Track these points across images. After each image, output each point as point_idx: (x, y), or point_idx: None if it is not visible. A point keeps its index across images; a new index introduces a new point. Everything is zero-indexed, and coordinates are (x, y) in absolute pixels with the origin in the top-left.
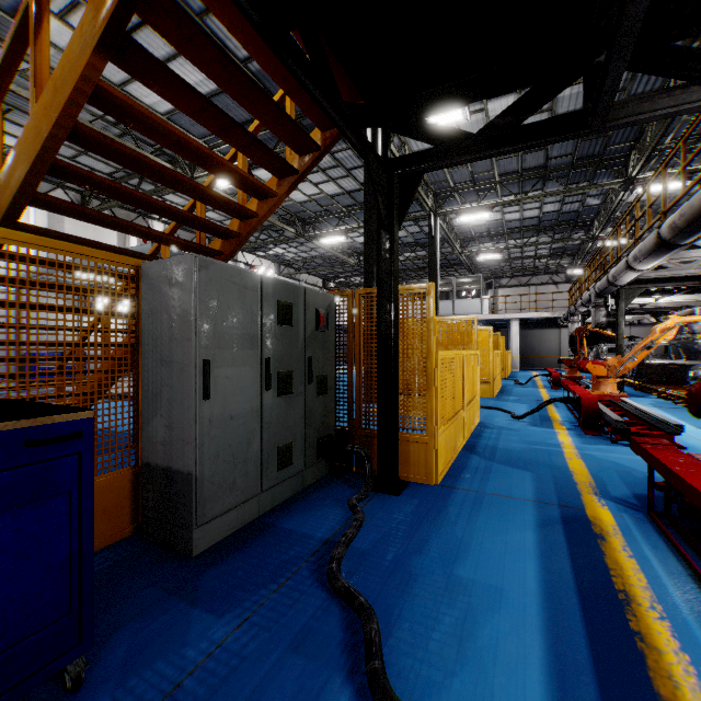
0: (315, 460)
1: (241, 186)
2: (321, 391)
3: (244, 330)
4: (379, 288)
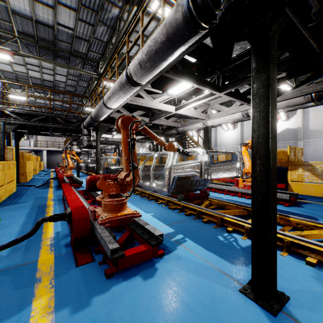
0: None
1: None
2: None
3: None
4: (16, 151)
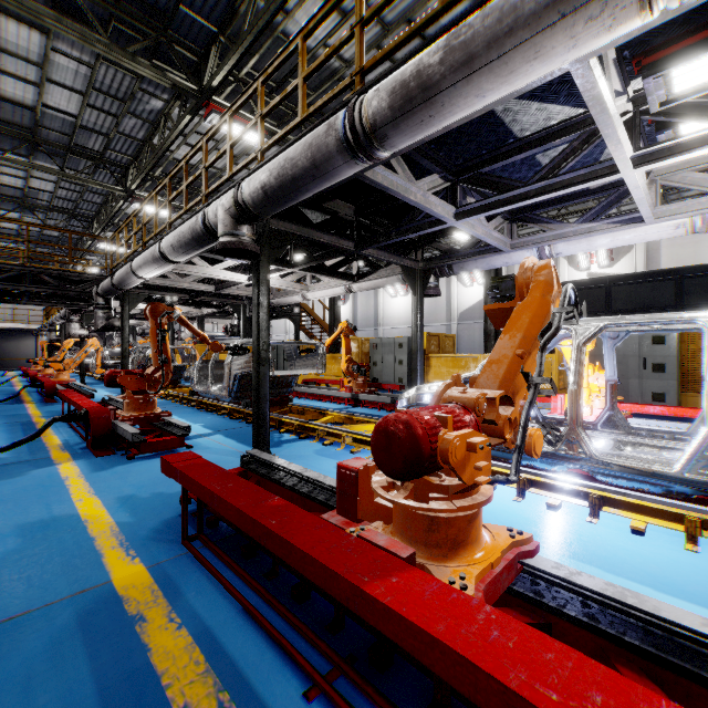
0: None
1: None
2: None
3: None
4: None
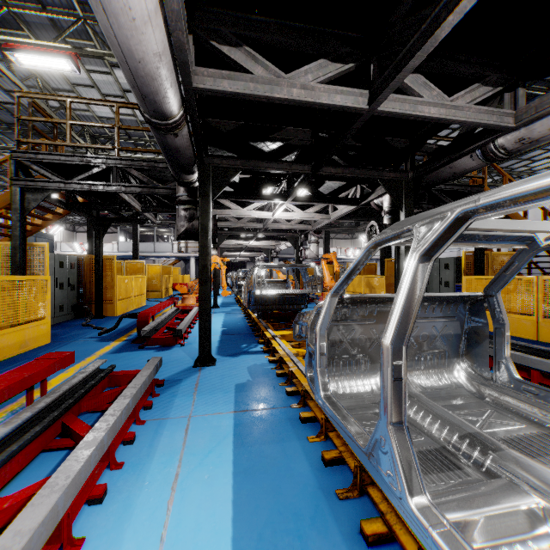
0: (71, 312)
1: (38, 218)
2: (73, 289)
3: (51, 270)
4: (96, 257)
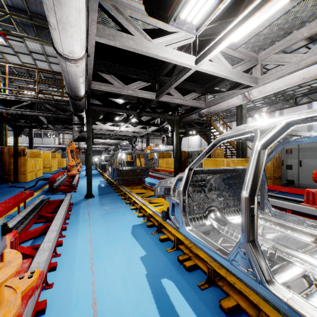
0: None
1: None
2: None
3: None
4: (14, 147)
